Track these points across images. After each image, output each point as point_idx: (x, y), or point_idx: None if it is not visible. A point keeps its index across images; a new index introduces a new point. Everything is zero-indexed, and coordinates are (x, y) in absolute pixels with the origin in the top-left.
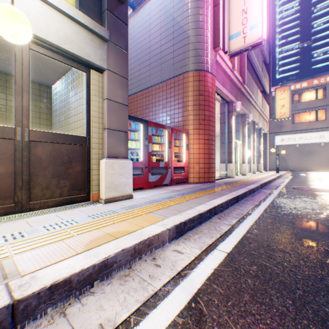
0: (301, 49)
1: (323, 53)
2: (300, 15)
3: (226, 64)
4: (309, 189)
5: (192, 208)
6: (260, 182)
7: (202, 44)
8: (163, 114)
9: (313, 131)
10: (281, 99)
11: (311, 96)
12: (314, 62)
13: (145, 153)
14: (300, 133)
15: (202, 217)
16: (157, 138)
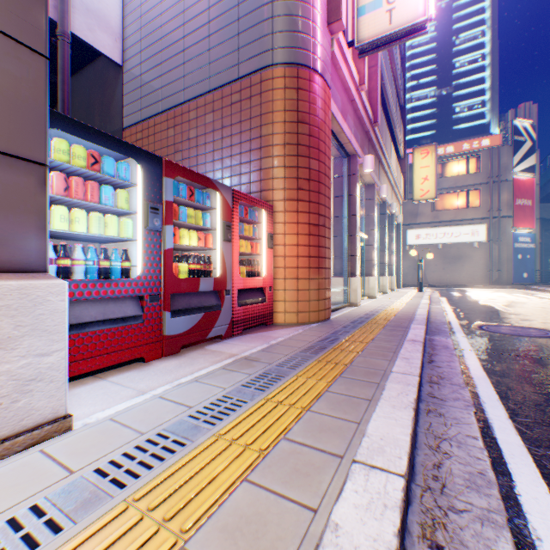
0: (438, 98)
1: (468, 107)
2: (438, 46)
3: (351, 70)
4: (512, 330)
5: (323, 530)
6: (419, 316)
7: (305, 7)
8: (214, 165)
9: (463, 223)
10: (422, 168)
11: (460, 169)
12: (456, 121)
13: (150, 253)
14: (444, 227)
15: None
16: (193, 213)
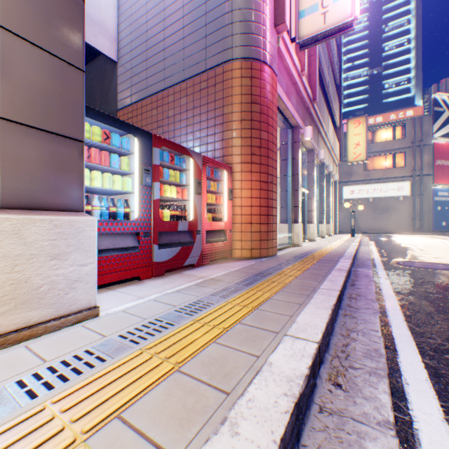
0: (370, 76)
1: (396, 84)
2: (370, 34)
3: (293, 60)
4: (423, 265)
5: (262, 364)
6: (347, 254)
7: (257, 14)
8: (187, 137)
9: (390, 181)
10: (355, 135)
11: (388, 136)
12: (385, 95)
13: (144, 202)
14: (374, 184)
15: (301, 405)
16: (173, 173)
